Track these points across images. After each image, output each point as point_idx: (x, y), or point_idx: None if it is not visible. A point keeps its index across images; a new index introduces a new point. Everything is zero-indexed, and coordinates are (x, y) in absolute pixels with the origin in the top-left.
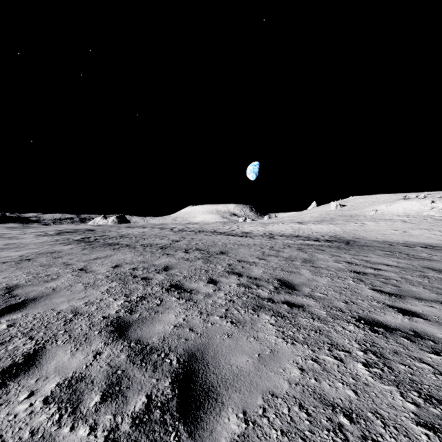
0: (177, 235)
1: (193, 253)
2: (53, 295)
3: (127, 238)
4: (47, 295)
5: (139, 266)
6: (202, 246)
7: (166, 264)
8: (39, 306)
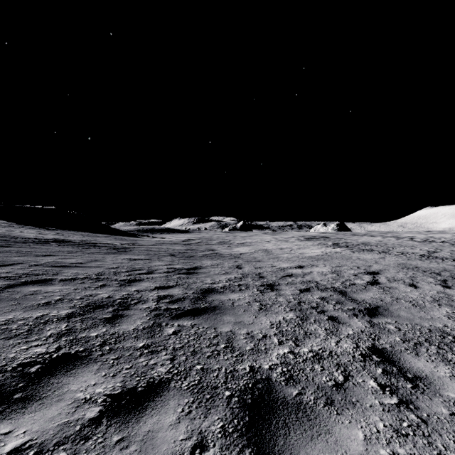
0: (426, 245)
1: None
2: (385, 272)
3: (373, 246)
4: (381, 271)
5: (419, 266)
6: None
7: (443, 268)
8: (386, 274)
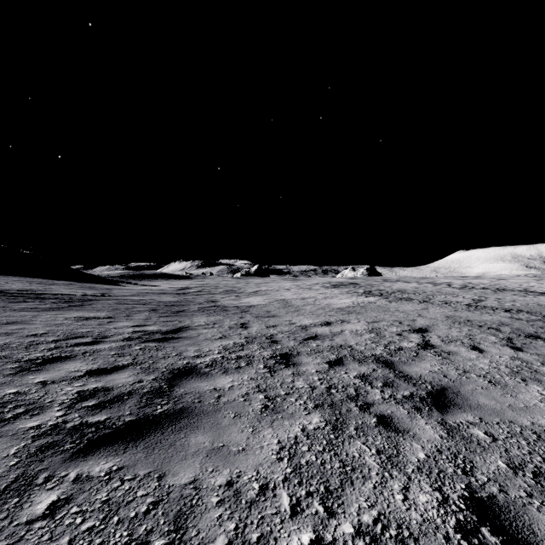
0: (468, 293)
1: (521, 314)
2: (434, 328)
3: (411, 294)
4: (429, 327)
5: (470, 319)
6: (524, 308)
7: (499, 321)
8: (436, 331)
